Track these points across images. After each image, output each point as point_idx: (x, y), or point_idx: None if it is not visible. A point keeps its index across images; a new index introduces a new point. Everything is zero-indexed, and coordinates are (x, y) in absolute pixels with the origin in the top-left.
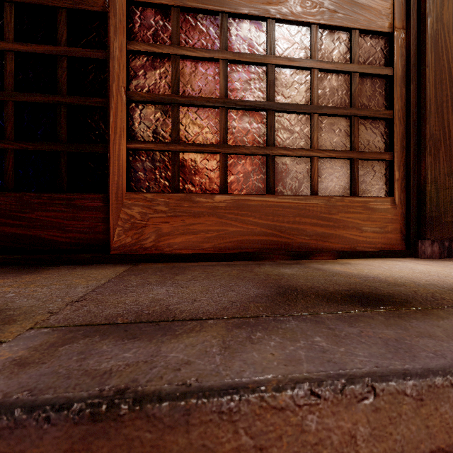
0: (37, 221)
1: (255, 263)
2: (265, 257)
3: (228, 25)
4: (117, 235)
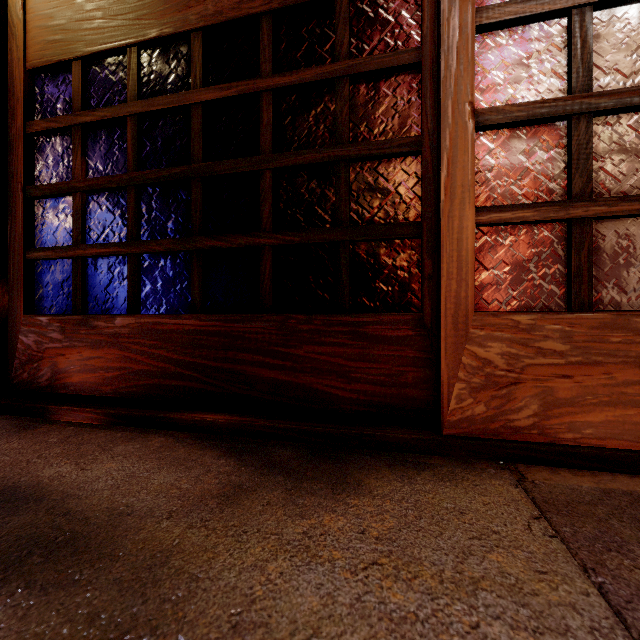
0: (307, 361)
1: None
2: None
3: None
4: (455, 398)
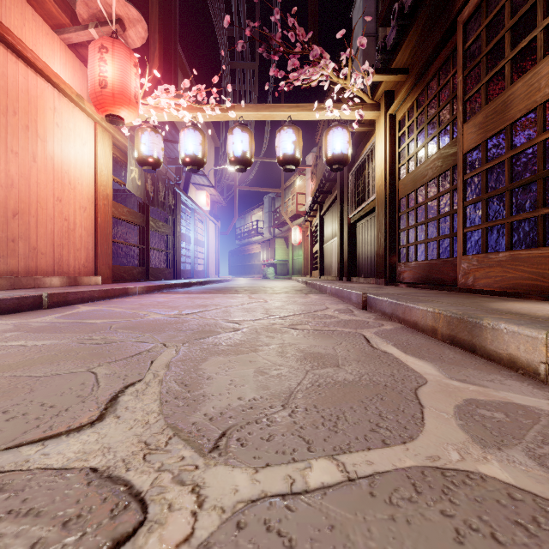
0: (443, 271)
1: (504, 298)
2: (525, 296)
3: (513, 129)
4: (459, 278)
